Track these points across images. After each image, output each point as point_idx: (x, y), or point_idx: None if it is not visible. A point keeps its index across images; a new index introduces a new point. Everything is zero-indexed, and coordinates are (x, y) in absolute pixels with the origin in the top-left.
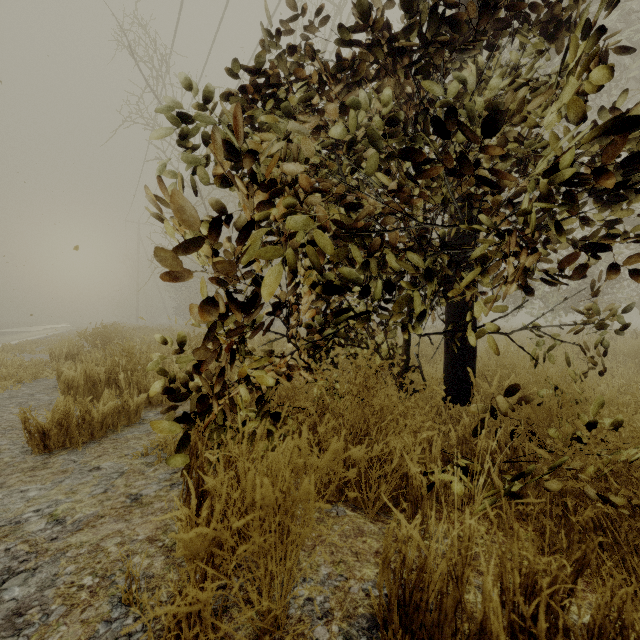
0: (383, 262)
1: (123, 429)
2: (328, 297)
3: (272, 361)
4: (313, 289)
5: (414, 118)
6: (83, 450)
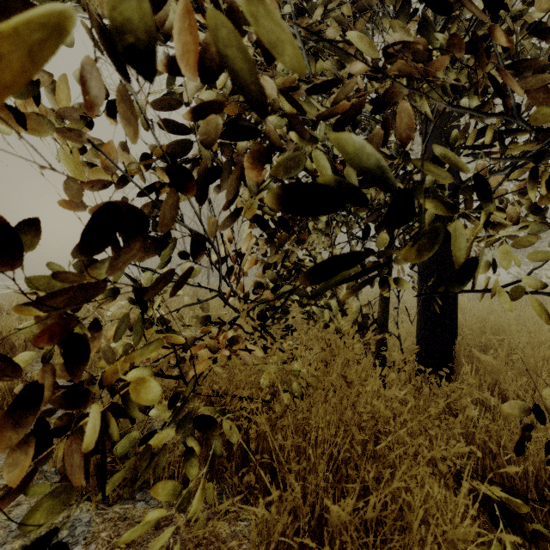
0: None
1: None
2: (282, 244)
3: (206, 329)
4: (261, 226)
5: None
6: None
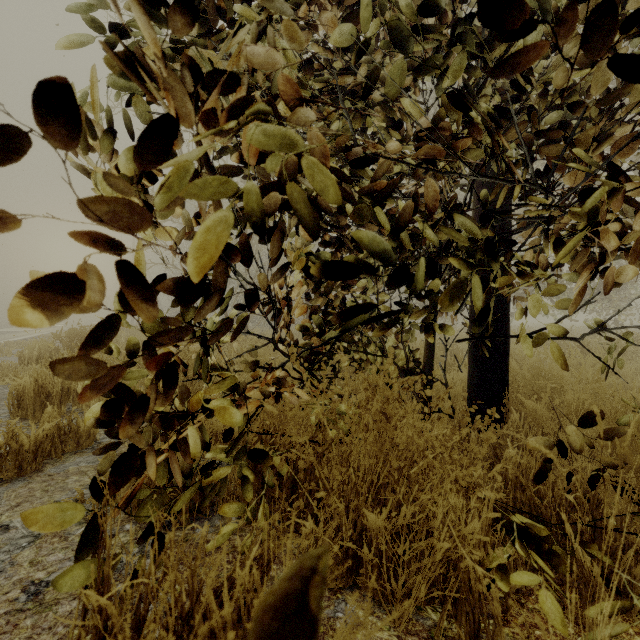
0: (401, 243)
1: (68, 458)
2: (329, 290)
3: (255, 374)
4: (309, 276)
5: (452, 33)
6: (0, 494)
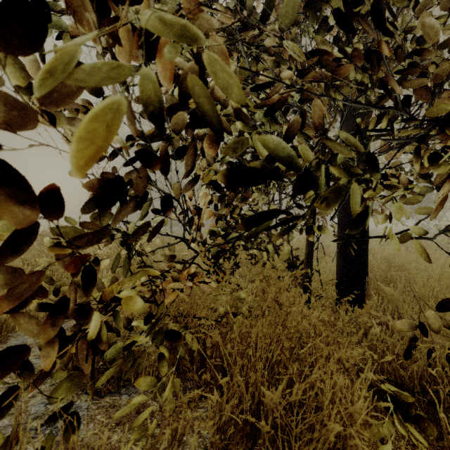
0: None
1: None
2: (231, 201)
3: (172, 267)
4: (215, 188)
5: None
6: None
